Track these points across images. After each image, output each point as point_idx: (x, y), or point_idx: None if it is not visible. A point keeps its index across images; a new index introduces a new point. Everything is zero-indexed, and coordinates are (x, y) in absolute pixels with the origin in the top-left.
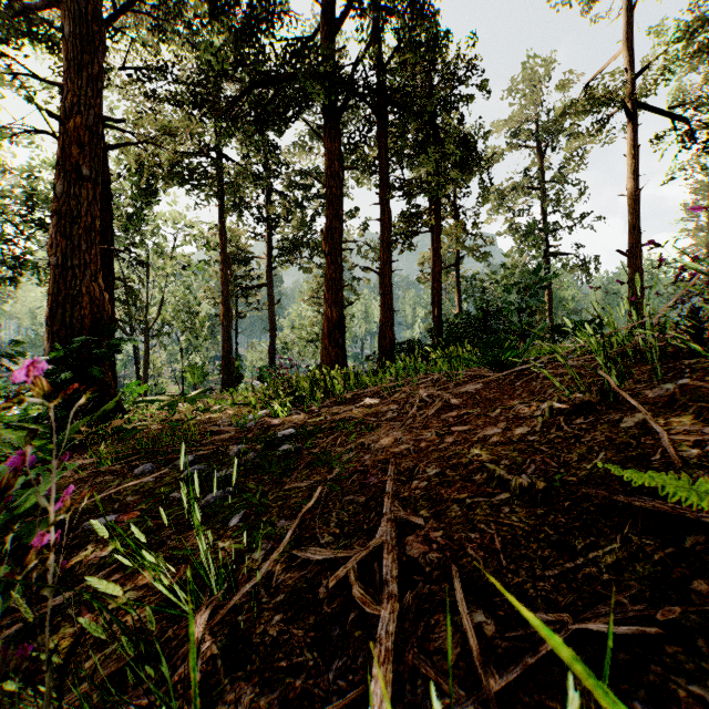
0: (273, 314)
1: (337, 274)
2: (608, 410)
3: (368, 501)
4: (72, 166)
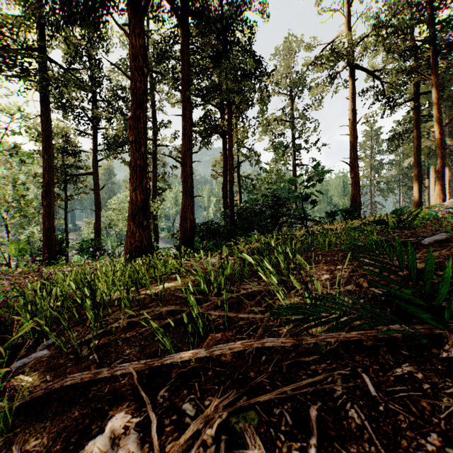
0: (98, 197)
1: (141, 160)
2: None
3: None
4: None
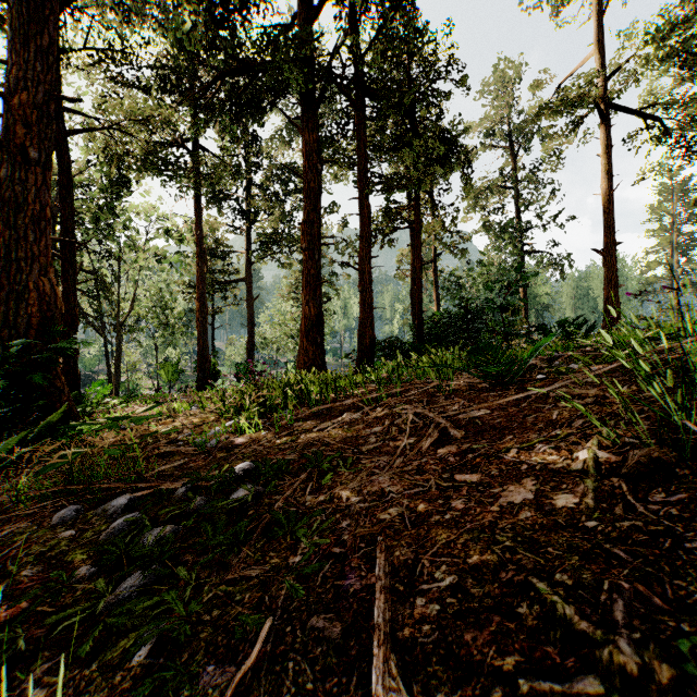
0: (251, 309)
1: (315, 269)
2: (696, 478)
3: (346, 636)
4: (18, 148)
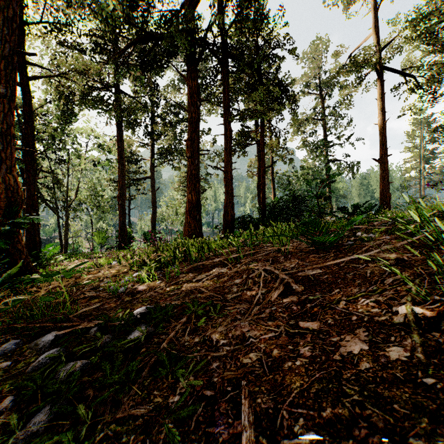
0: (154, 196)
1: (195, 170)
2: None
3: None
4: None
